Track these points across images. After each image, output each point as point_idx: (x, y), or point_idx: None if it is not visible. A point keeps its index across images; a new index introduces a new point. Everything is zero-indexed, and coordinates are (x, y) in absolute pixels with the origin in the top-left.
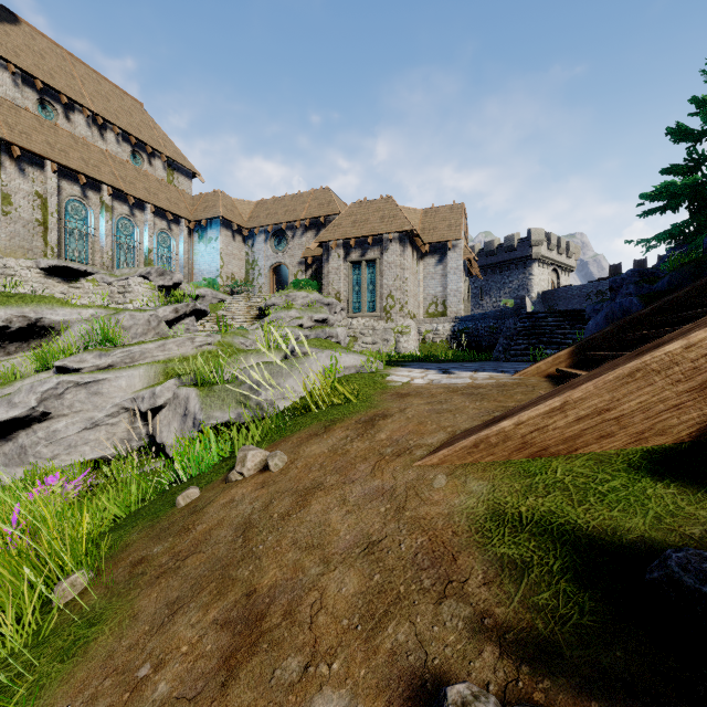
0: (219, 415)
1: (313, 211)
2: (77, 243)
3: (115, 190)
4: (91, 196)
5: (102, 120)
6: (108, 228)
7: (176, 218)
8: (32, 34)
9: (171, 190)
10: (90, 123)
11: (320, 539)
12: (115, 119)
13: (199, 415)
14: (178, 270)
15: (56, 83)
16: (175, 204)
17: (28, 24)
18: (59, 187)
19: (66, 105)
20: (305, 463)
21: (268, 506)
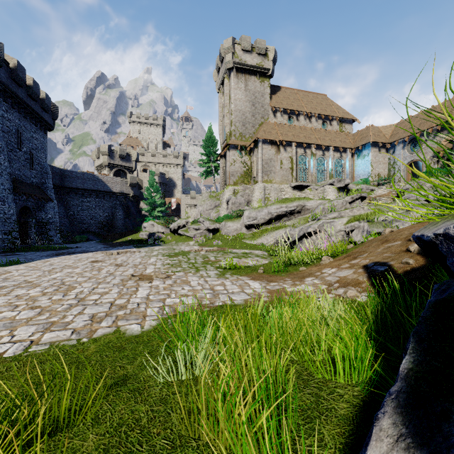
0: (376, 230)
1: (444, 117)
2: (302, 173)
3: (316, 145)
4: (307, 151)
5: (310, 114)
6: (314, 164)
7: (344, 149)
8: (285, 91)
9: (341, 135)
10: (305, 118)
11: (401, 234)
12: (315, 111)
13: (369, 230)
14: (345, 177)
15: (293, 107)
16: (343, 142)
17: (283, 87)
18: (296, 152)
19: (297, 114)
20: (402, 229)
21: (391, 234)
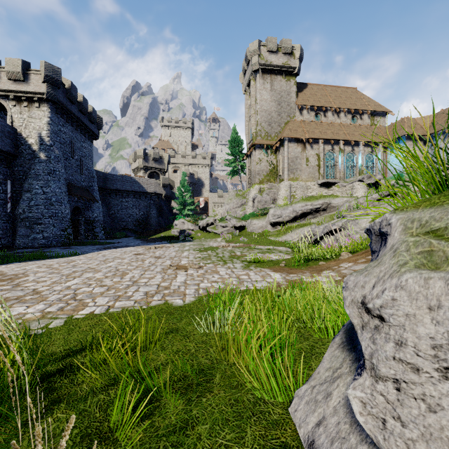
0: None
1: None
2: (330, 170)
3: (345, 141)
4: (335, 147)
5: (338, 110)
6: (342, 160)
7: (375, 144)
8: (311, 87)
9: (373, 129)
10: (333, 113)
11: None
12: (344, 105)
13: None
14: (377, 172)
15: (321, 103)
16: (375, 136)
17: (310, 84)
18: (323, 148)
19: (324, 110)
20: None
21: None
